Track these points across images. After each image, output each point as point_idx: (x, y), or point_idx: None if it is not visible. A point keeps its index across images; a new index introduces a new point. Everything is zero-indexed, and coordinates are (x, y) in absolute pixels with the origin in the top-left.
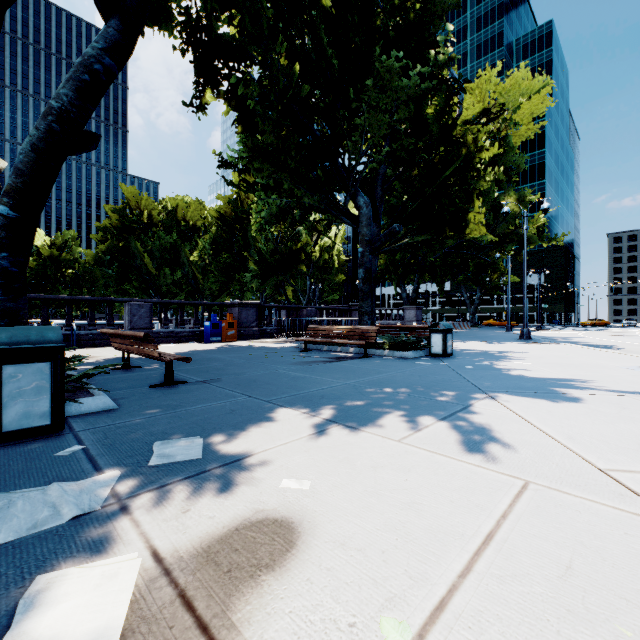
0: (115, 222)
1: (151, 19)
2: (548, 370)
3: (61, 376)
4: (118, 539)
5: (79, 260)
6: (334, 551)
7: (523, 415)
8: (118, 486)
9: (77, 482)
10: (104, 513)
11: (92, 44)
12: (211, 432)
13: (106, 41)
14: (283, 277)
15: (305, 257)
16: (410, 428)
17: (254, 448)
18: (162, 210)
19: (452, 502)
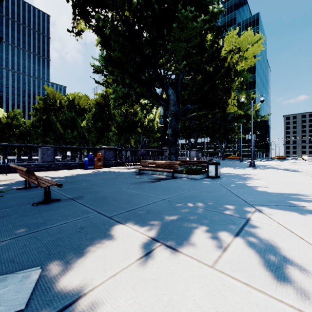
0: (41, 105)
1: None
2: (278, 187)
3: None
4: None
5: (22, 125)
6: None
7: (291, 229)
8: None
9: None
10: None
11: None
12: (53, 258)
13: None
14: (129, 134)
15: (140, 124)
16: (217, 247)
17: (84, 284)
18: (66, 100)
19: None
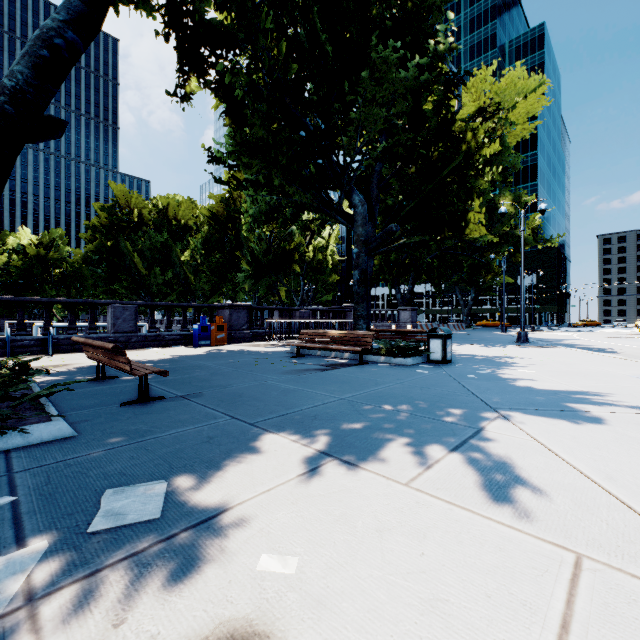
0: (104, 221)
1: None
2: (556, 380)
3: None
4: None
5: (67, 259)
6: None
7: (546, 443)
8: (37, 572)
9: None
10: None
11: (52, 15)
12: (179, 472)
13: (68, 12)
14: (276, 277)
15: (298, 257)
16: (418, 464)
17: (229, 499)
18: (152, 209)
19: (489, 597)
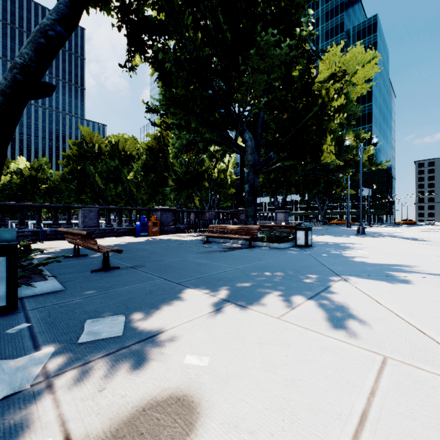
0: (75, 152)
1: (94, 2)
2: (381, 257)
3: (15, 267)
4: (37, 422)
5: (50, 178)
6: (228, 434)
7: (370, 295)
8: (49, 363)
9: (16, 359)
10: (31, 392)
11: (47, 16)
12: (132, 310)
13: (58, 14)
14: (192, 190)
15: (207, 176)
16: (286, 306)
17: (165, 325)
18: (108, 144)
19: (327, 378)
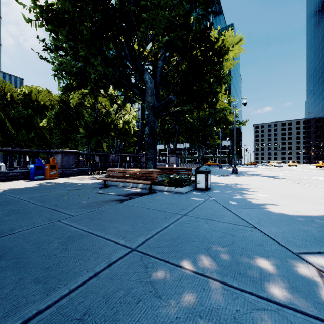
0: None
1: None
2: (291, 204)
3: None
4: None
5: None
6: None
7: None
8: None
9: None
10: None
11: None
12: None
13: None
14: (100, 137)
15: (114, 126)
16: None
17: None
18: (20, 93)
19: None
